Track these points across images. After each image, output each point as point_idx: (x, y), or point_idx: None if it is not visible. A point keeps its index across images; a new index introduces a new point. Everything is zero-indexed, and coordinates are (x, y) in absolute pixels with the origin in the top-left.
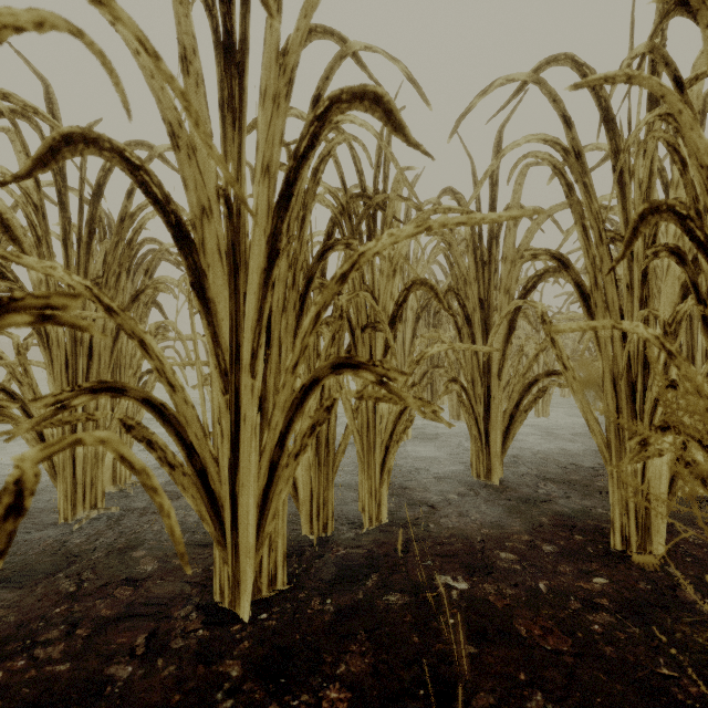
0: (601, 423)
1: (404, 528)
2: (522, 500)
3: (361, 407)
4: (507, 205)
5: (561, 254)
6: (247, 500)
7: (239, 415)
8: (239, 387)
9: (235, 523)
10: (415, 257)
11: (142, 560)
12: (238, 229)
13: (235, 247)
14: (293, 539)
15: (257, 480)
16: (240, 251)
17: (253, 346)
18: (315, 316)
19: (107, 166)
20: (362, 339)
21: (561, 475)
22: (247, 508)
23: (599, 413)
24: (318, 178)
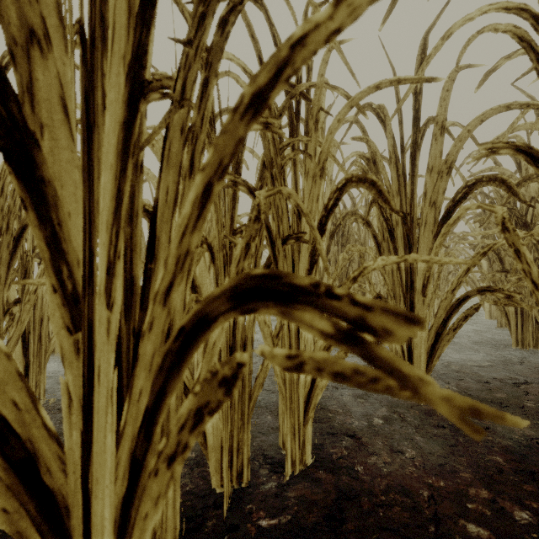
0: (490, 330)
1: (332, 473)
2: (456, 428)
3: (282, 332)
4: (427, 119)
5: (530, 146)
6: (100, 509)
7: (92, 366)
8: (92, 322)
9: (87, 538)
10: (329, 178)
11: (0, 535)
12: (91, 69)
13: (88, 99)
14: (201, 493)
15: (113, 482)
16: (94, 103)
17: (109, 256)
18: (202, 193)
19: (3, 63)
20: (283, 251)
21: (483, 391)
22: (100, 522)
23: (483, 320)
24: (226, 32)
